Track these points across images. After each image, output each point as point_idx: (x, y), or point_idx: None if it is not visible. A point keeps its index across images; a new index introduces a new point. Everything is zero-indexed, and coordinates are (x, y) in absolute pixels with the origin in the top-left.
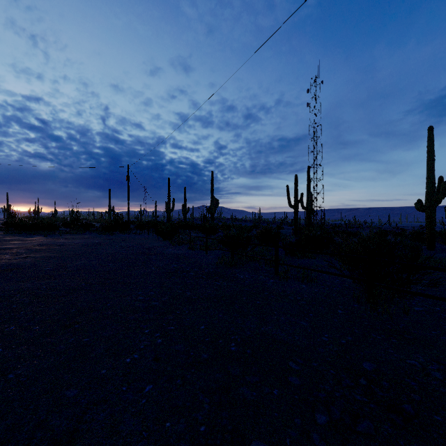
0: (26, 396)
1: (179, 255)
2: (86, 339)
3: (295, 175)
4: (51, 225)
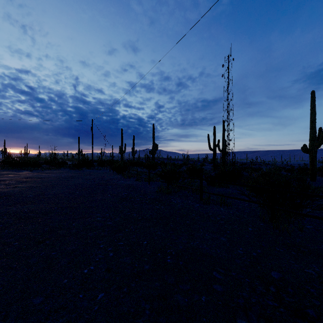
0: (0, 303)
1: (129, 185)
2: (54, 252)
3: (214, 127)
4: (35, 163)
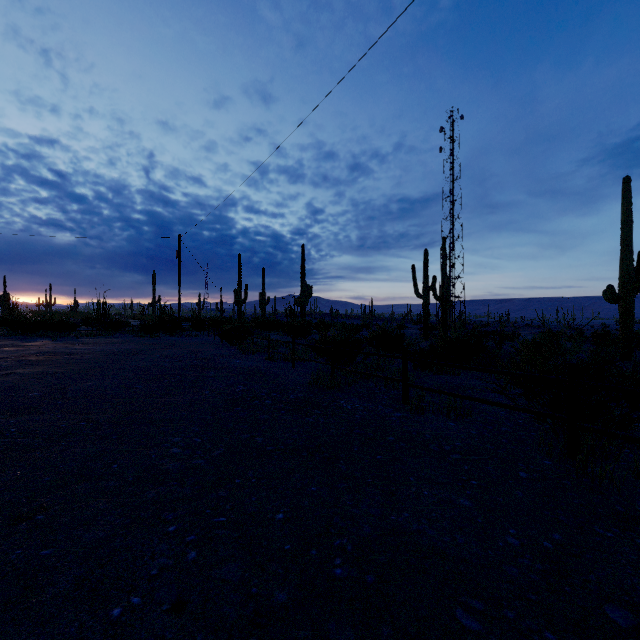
0: None
1: (251, 369)
2: (47, 550)
3: (425, 250)
4: (64, 323)
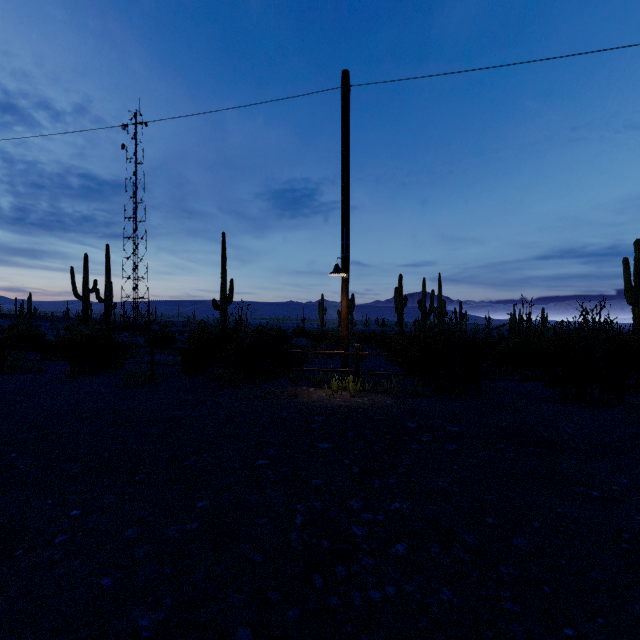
0: None
1: None
2: None
3: (85, 255)
4: None
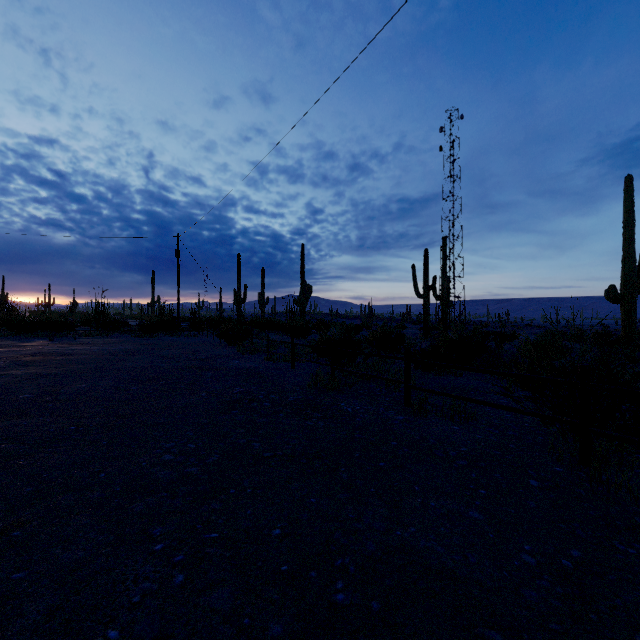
0: None
1: (249, 370)
2: (20, 573)
3: (425, 250)
4: (61, 323)
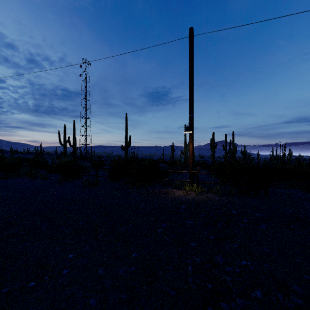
0: None
1: None
2: None
3: (64, 125)
4: None
